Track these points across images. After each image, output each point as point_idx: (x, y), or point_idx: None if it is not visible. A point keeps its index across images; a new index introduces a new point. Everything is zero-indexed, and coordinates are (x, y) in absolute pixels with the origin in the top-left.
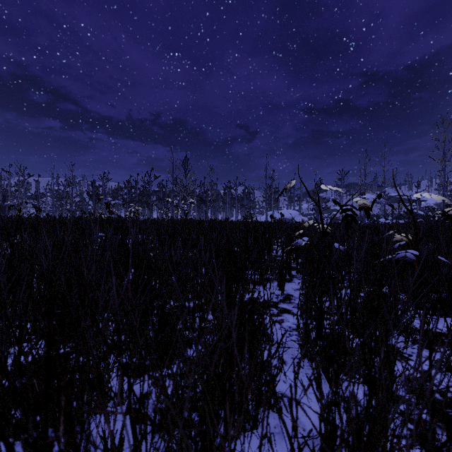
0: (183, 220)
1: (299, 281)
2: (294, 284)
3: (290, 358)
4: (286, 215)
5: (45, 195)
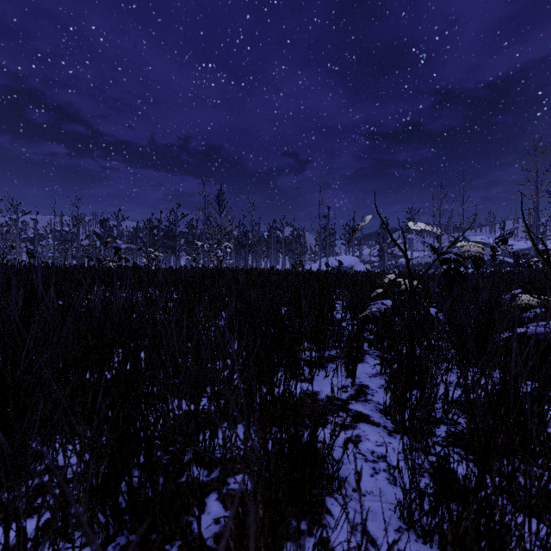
0: (216, 270)
1: (373, 360)
2: (367, 367)
3: (383, 530)
4: (344, 262)
5: (45, 237)
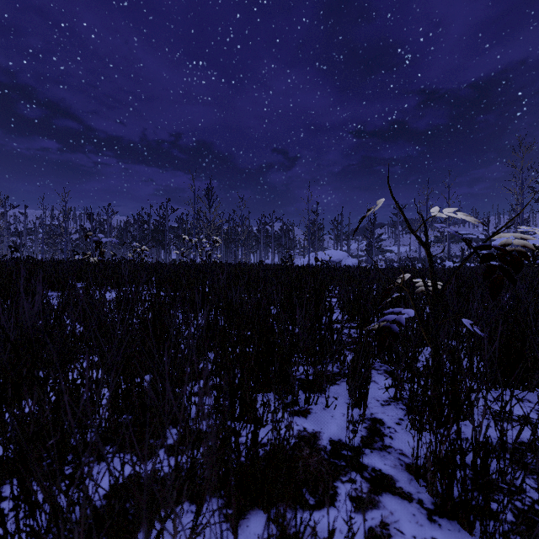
0: (203, 264)
1: (382, 378)
2: (376, 388)
3: None
4: (332, 256)
5: (34, 231)
